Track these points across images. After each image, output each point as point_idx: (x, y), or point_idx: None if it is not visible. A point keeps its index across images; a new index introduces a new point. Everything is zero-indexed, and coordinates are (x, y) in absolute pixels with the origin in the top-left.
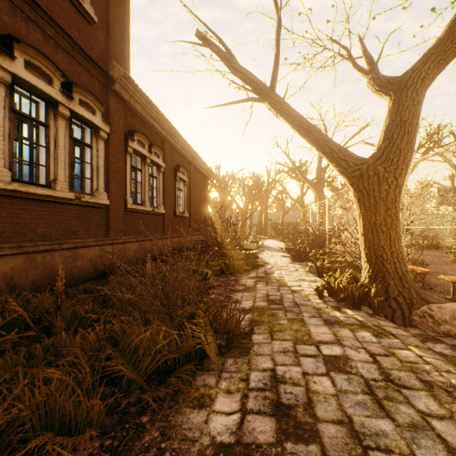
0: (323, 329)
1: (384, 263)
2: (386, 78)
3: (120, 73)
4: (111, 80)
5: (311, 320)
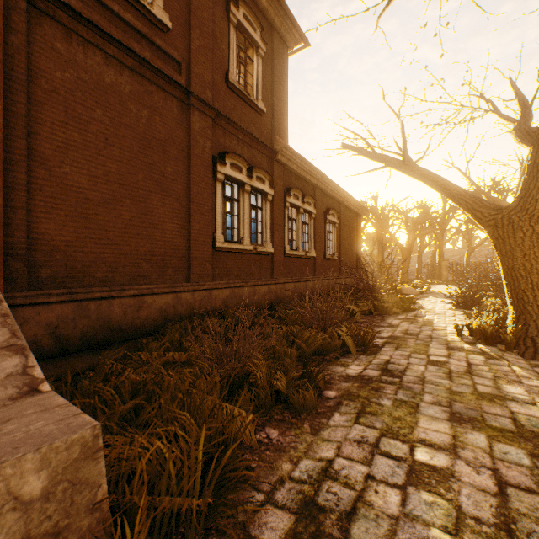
0: (442, 350)
1: (525, 306)
2: (527, 129)
3: (281, 146)
4: (275, 152)
5: (435, 346)
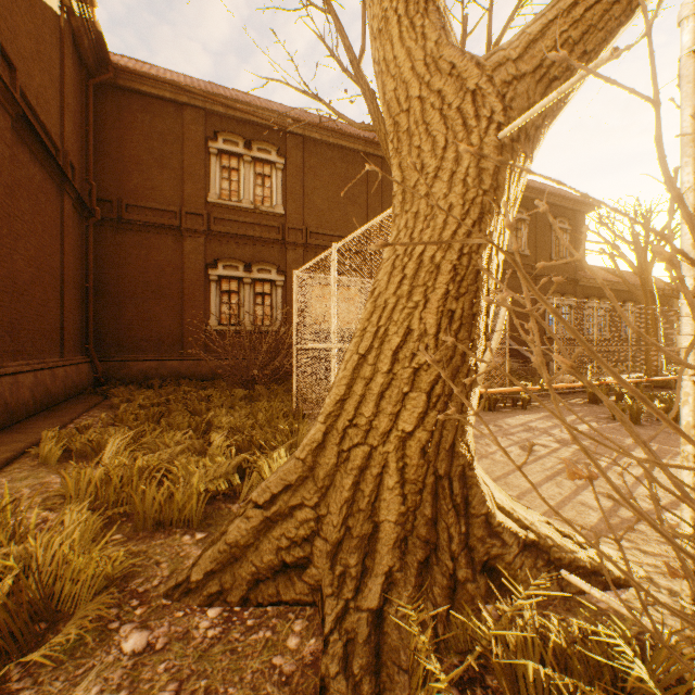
0: None
1: None
2: None
3: (581, 277)
4: (576, 281)
5: None
